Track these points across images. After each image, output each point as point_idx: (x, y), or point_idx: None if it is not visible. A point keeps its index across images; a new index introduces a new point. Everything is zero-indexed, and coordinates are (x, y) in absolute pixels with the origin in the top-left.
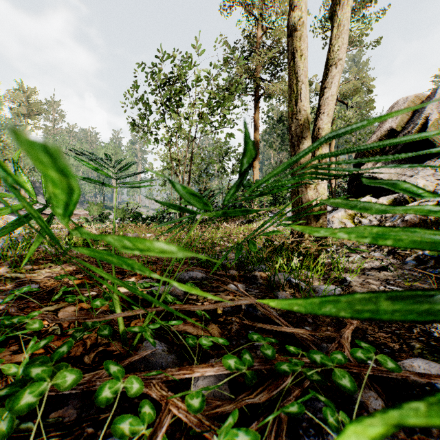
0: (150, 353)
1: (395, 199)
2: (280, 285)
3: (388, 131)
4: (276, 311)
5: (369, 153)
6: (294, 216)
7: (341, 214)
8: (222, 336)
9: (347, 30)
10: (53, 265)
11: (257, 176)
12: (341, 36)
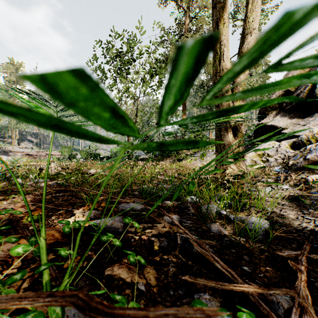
0: (72, 316)
1: (294, 142)
2: (210, 216)
3: (285, 92)
4: (211, 247)
5: (270, 108)
6: (240, 153)
7: (252, 154)
8: (158, 283)
9: (260, 5)
10: (17, 196)
11: None
12: (255, 10)
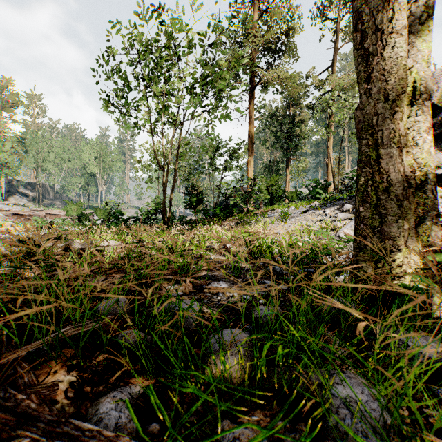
0: None
1: None
2: None
3: None
4: None
5: None
6: None
7: None
8: None
9: None
10: None
11: (252, 173)
12: None
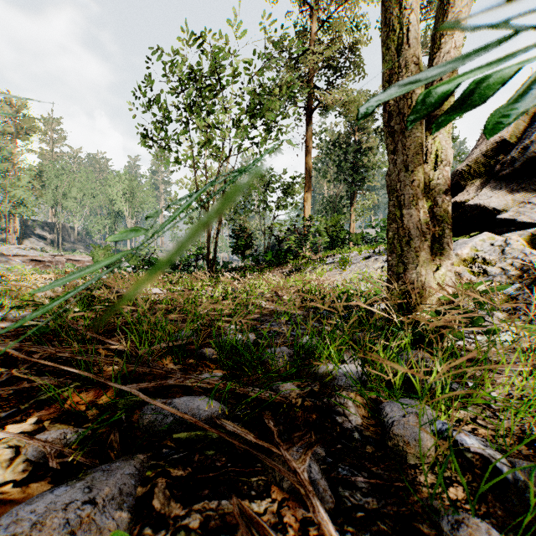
0: None
1: (532, 235)
2: (423, 453)
3: (497, 144)
4: None
5: (469, 175)
6: None
7: None
8: None
9: None
10: None
11: (309, 212)
12: None
